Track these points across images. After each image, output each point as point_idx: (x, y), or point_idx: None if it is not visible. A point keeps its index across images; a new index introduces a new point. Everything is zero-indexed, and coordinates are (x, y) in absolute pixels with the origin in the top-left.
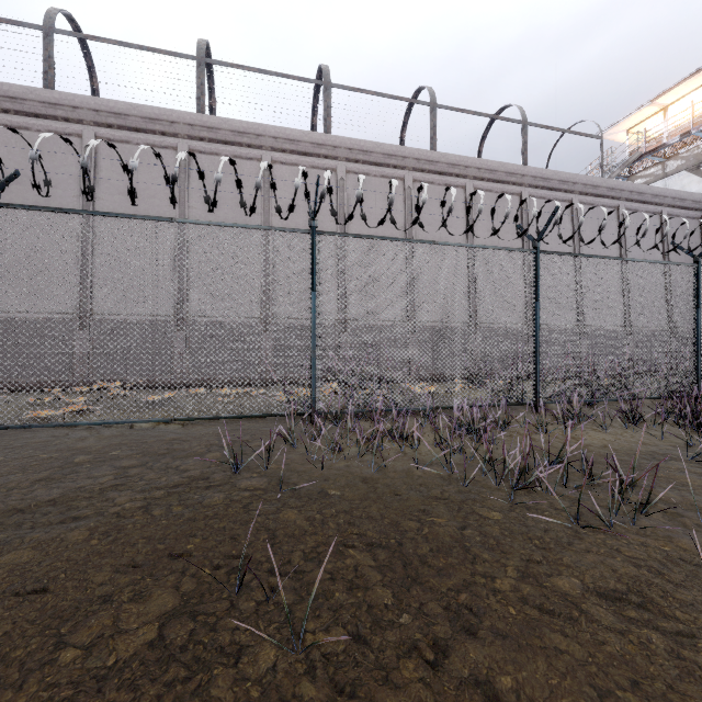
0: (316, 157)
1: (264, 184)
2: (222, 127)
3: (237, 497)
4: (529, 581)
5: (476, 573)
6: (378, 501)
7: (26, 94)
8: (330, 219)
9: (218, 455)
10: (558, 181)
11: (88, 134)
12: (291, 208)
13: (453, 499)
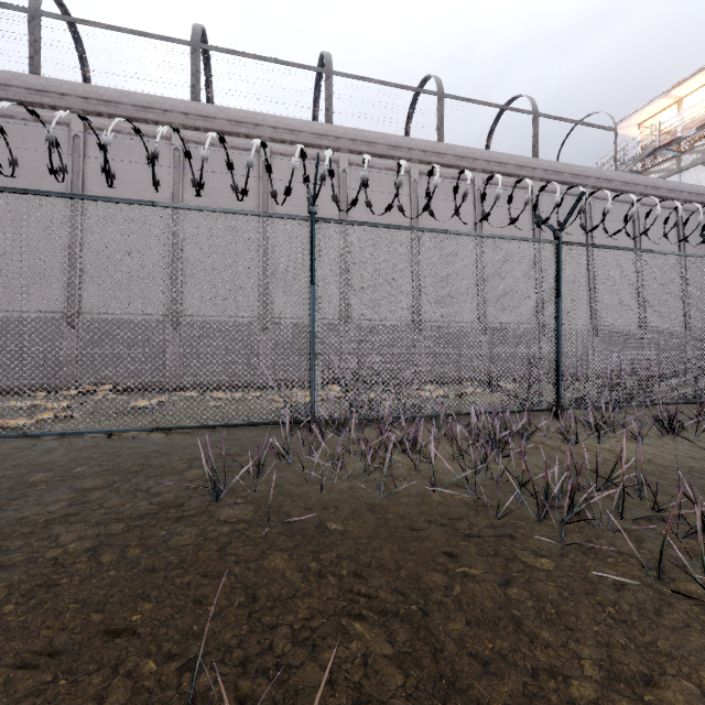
0: (317, 148)
1: (263, 177)
2: (218, 116)
3: (213, 534)
4: (620, 687)
5: (539, 669)
6: (391, 541)
7: (11, 80)
8: (332, 214)
9: (200, 473)
10: (571, 175)
11: (76, 123)
12: (287, 192)
13: (485, 537)
